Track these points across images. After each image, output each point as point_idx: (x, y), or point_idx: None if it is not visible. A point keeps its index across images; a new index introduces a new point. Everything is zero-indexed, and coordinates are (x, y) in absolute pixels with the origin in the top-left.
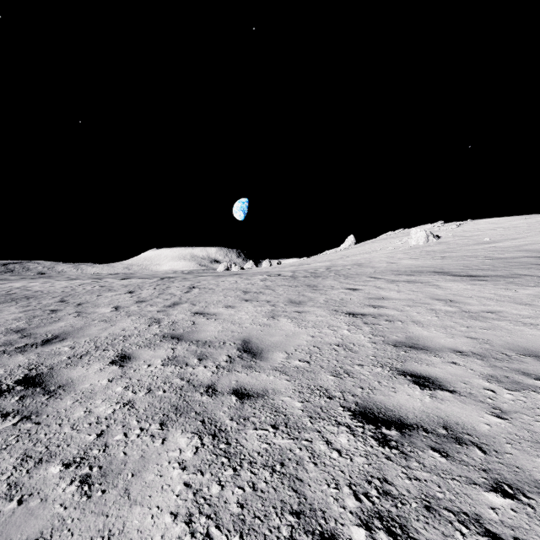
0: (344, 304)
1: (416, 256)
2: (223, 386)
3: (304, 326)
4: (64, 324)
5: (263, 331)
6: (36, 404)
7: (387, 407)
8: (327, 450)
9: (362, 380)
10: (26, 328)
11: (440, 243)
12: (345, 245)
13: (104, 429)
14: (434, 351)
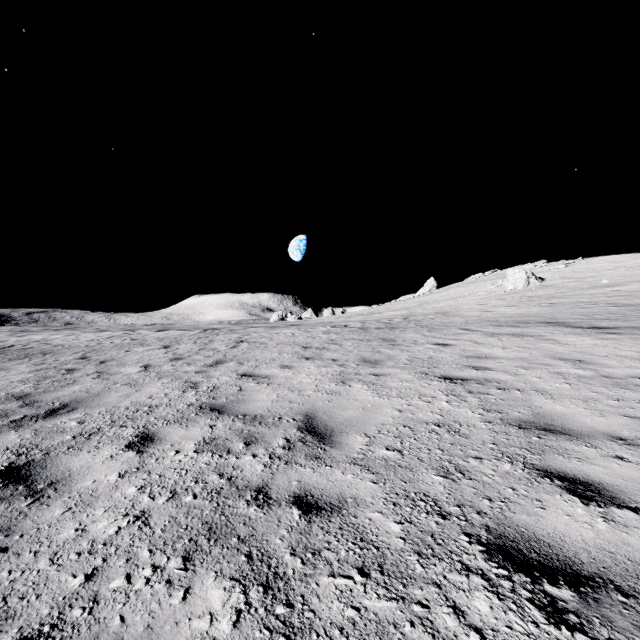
0: (435, 364)
1: (516, 303)
2: (279, 489)
3: (386, 396)
4: (78, 388)
5: (332, 401)
6: (11, 514)
7: (540, 539)
8: (460, 630)
9: (486, 484)
10: (31, 393)
11: (545, 287)
12: (424, 290)
13: (97, 566)
14: (581, 437)
